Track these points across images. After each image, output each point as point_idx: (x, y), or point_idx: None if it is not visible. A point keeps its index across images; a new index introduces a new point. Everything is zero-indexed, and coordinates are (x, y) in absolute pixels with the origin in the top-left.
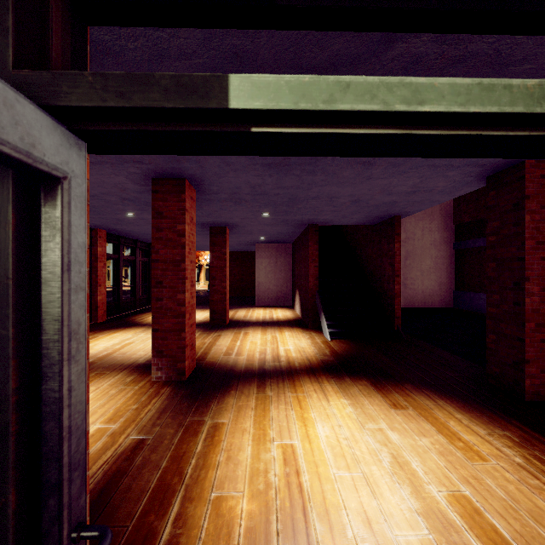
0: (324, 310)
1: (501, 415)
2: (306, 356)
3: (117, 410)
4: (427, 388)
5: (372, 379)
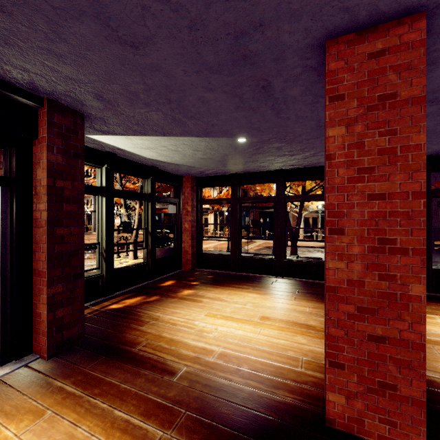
0: None
1: None
2: None
3: (243, 358)
4: None
5: None
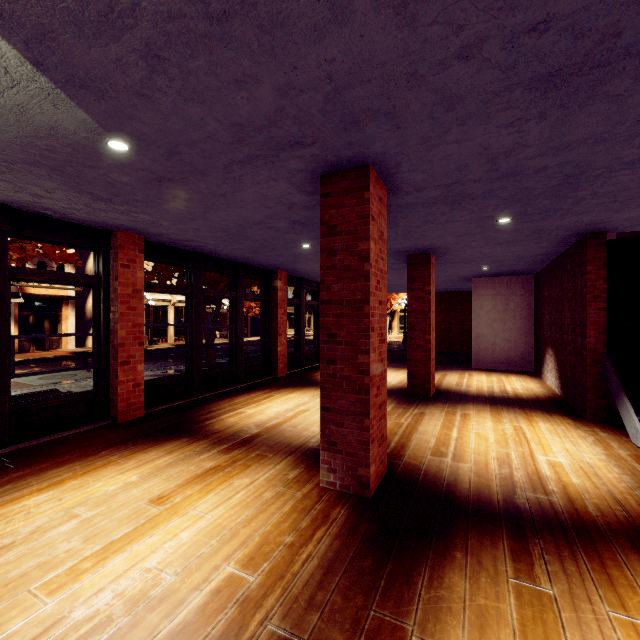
0: (626, 391)
1: None
2: (609, 490)
3: (265, 538)
4: None
5: None
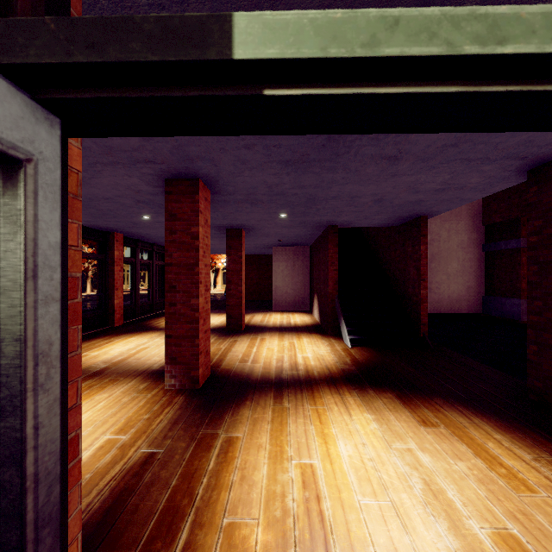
0: (344, 316)
1: (548, 436)
2: (326, 364)
3: (129, 419)
4: (460, 403)
5: (398, 391)
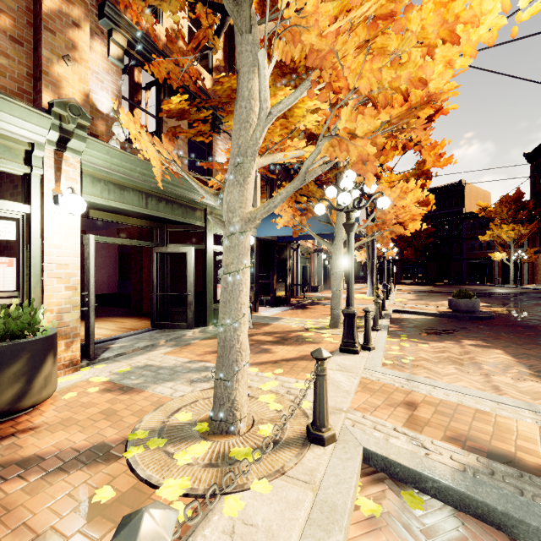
0: None
1: (134, 316)
2: None
3: None
4: (107, 316)
5: None
